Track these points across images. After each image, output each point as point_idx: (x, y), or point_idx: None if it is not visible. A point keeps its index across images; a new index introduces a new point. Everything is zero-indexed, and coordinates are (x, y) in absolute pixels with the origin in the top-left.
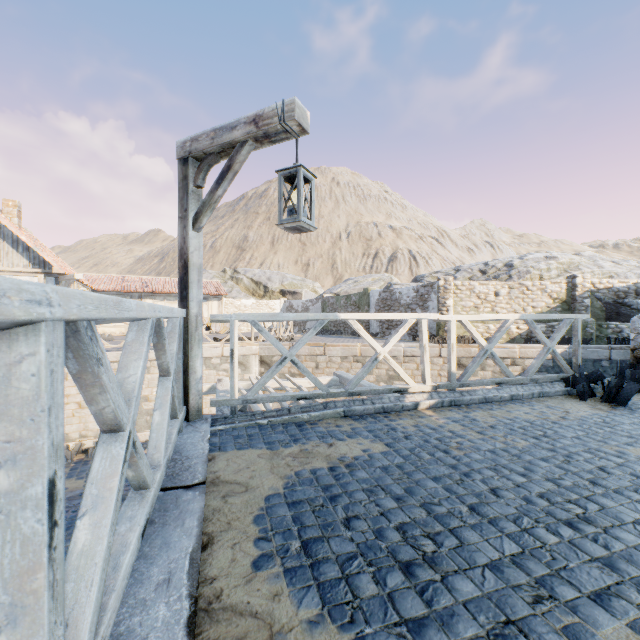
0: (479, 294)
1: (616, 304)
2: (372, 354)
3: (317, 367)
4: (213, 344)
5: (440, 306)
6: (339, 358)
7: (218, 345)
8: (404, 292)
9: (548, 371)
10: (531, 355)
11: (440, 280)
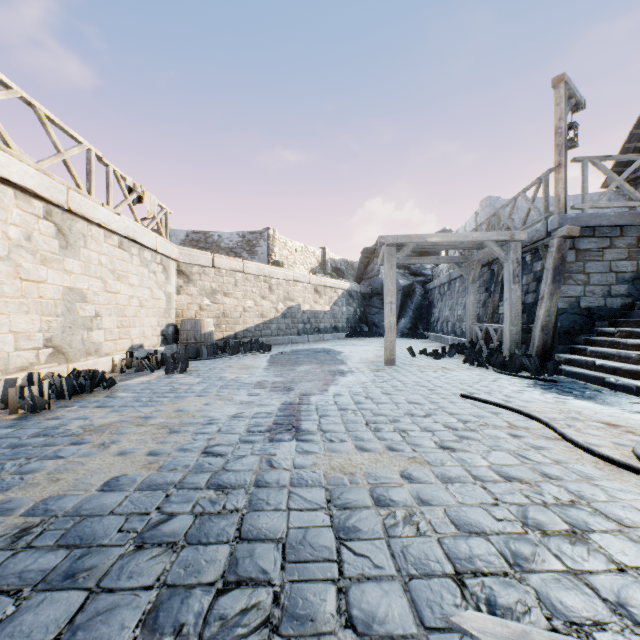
0: (289, 248)
1: (337, 269)
2: (276, 276)
3: (236, 284)
4: (146, 228)
5: (271, 252)
6: (253, 277)
7: (150, 232)
8: (226, 236)
9: (345, 298)
10: (341, 287)
11: (271, 230)
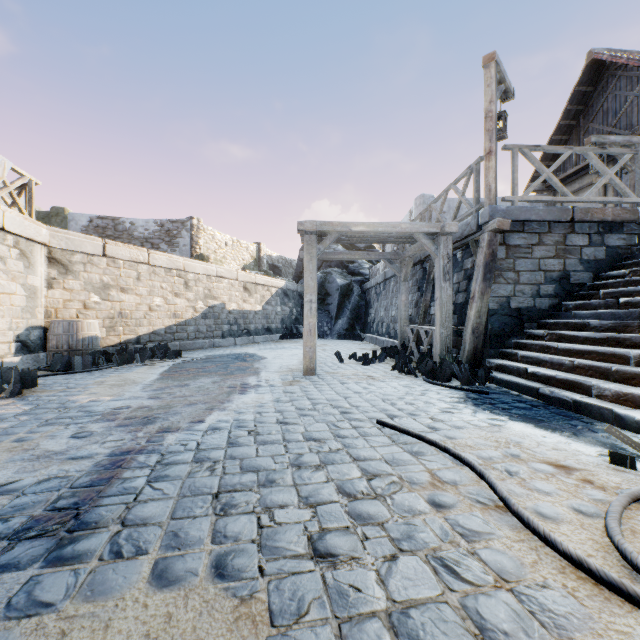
0: (217, 241)
1: (273, 266)
2: (194, 270)
3: (139, 278)
4: None
5: (195, 244)
6: (163, 270)
7: None
8: (140, 224)
9: (280, 297)
10: (275, 285)
11: (195, 219)
